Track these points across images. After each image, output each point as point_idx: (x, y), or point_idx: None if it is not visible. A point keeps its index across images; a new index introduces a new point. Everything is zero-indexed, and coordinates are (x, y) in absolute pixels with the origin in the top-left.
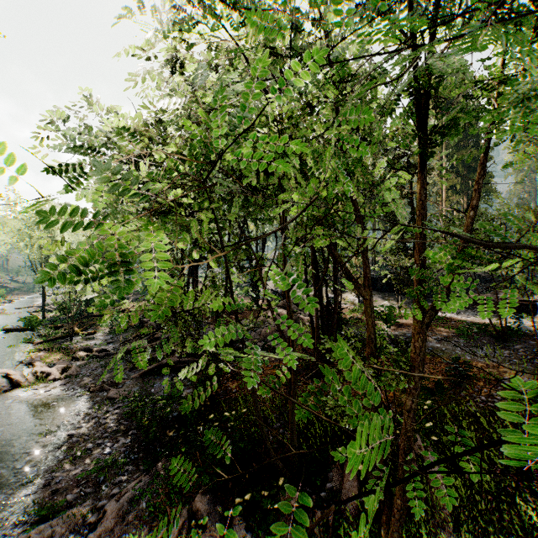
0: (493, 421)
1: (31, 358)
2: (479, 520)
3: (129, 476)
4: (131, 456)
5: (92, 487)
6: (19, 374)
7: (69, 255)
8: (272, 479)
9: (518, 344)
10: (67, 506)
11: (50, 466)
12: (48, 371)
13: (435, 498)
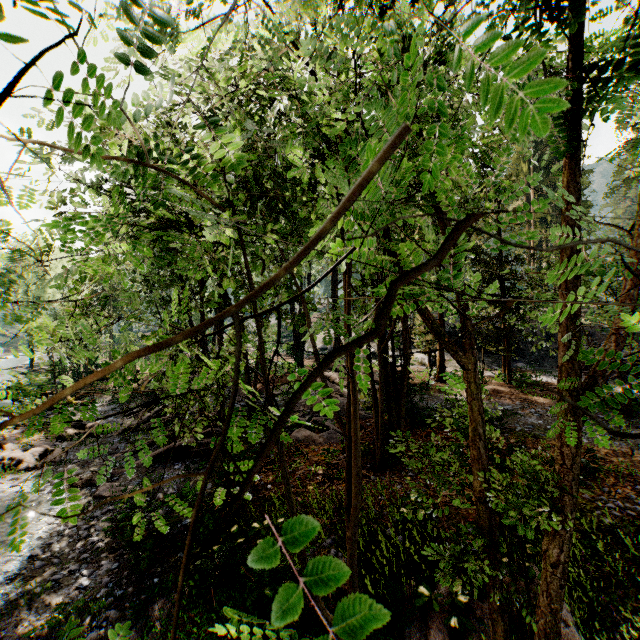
0: None
1: (3, 437)
2: None
3: (108, 627)
4: (116, 592)
5: None
6: None
7: None
8: None
9: None
10: None
11: None
12: (20, 457)
13: None
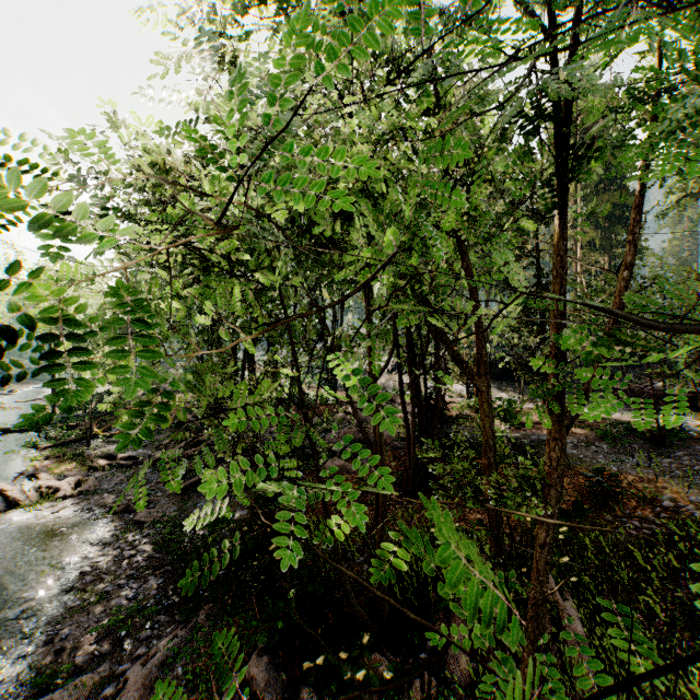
0: (652, 556)
1: (35, 468)
2: (636, 694)
3: (160, 629)
4: (164, 602)
5: (111, 645)
6: (18, 490)
7: (13, 328)
8: (354, 635)
9: (680, 450)
10: (76, 672)
11: (55, 615)
12: (56, 485)
13: (575, 662)
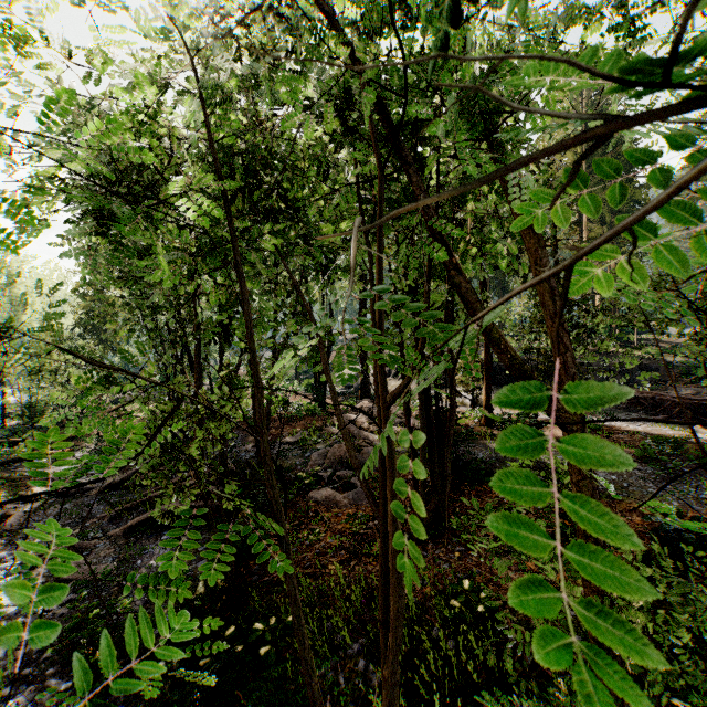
0: None
1: None
2: None
3: None
4: None
5: None
6: None
7: None
8: None
9: None
10: None
11: None
12: None
13: None
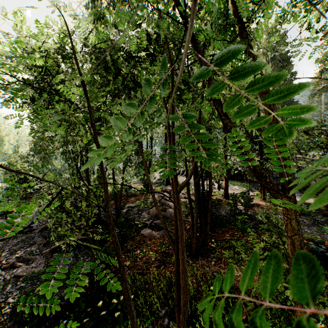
0: None
1: None
2: None
3: None
4: None
5: None
6: None
7: None
8: None
9: None
10: None
11: None
12: None
13: None
